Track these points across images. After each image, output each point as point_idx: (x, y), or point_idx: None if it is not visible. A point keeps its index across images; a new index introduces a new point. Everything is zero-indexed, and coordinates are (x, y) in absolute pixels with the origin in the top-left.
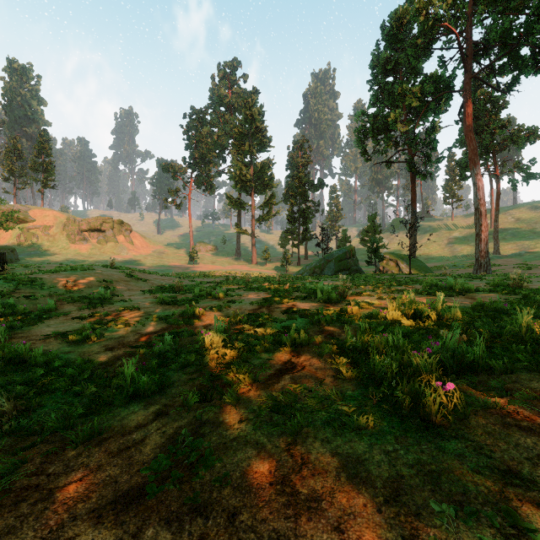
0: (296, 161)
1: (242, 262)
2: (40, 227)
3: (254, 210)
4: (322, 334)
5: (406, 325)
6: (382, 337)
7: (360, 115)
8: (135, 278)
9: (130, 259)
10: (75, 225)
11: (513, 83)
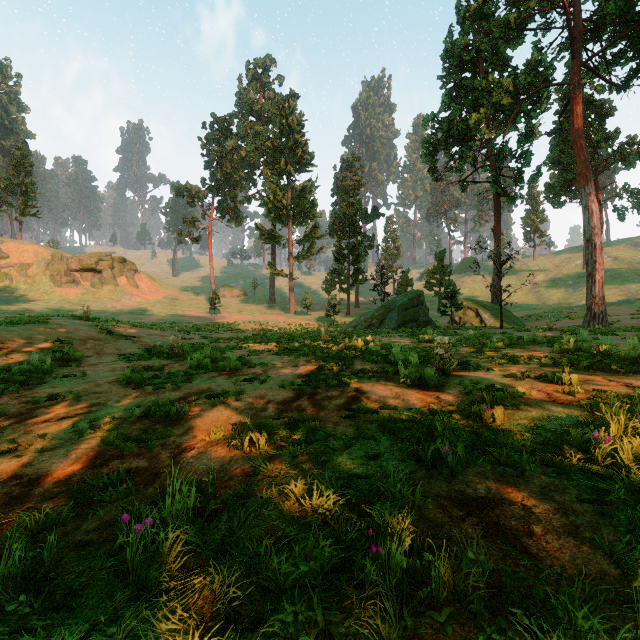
0: (345, 184)
1: (277, 311)
2: (15, 265)
3: (292, 245)
4: (470, 519)
5: None
6: None
7: (430, 118)
8: (114, 335)
9: (132, 307)
10: (62, 263)
11: (631, 76)
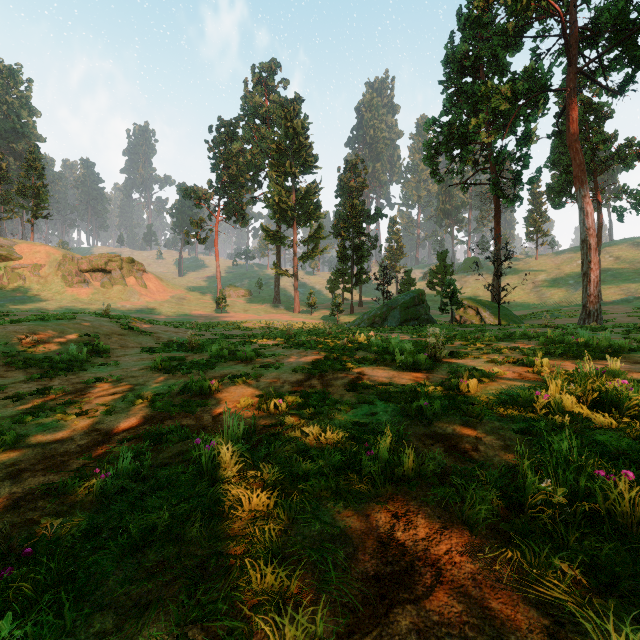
0: (348, 186)
1: (282, 310)
2: (28, 266)
3: (296, 246)
4: (437, 444)
5: (598, 424)
6: (634, 488)
7: (432, 123)
8: (134, 331)
9: (141, 306)
10: (73, 264)
11: (627, 81)
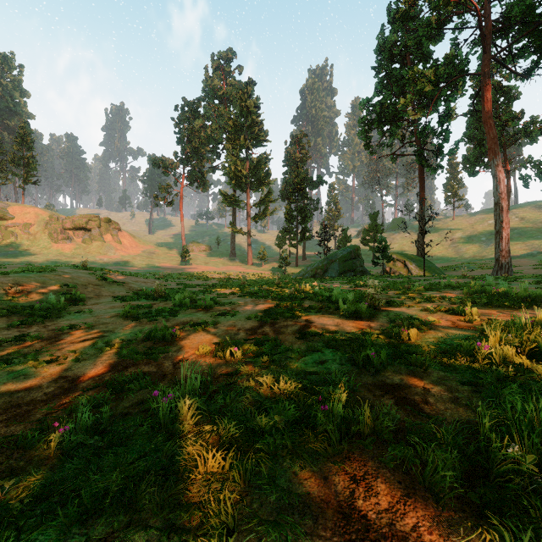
0: (294, 157)
1: (237, 263)
2: (19, 225)
3: (250, 208)
4: (387, 396)
5: (541, 375)
6: None
7: (366, 102)
8: (108, 281)
9: (117, 259)
10: (58, 223)
11: (533, 67)
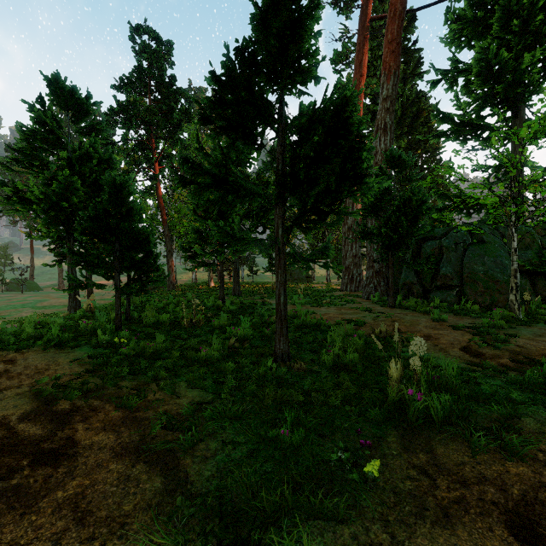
0: None
1: None
2: None
3: None
4: None
5: None
6: None
7: None
8: None
9: None
10: None
11: None
